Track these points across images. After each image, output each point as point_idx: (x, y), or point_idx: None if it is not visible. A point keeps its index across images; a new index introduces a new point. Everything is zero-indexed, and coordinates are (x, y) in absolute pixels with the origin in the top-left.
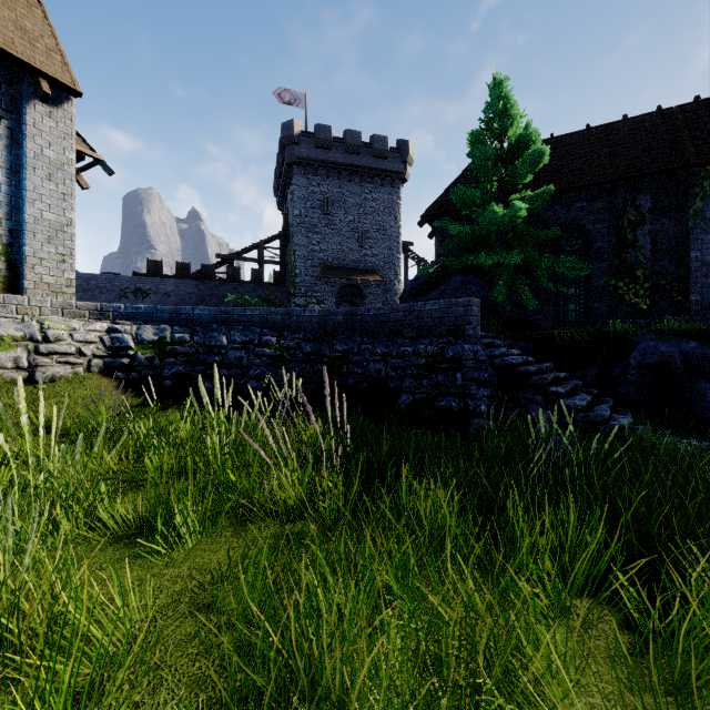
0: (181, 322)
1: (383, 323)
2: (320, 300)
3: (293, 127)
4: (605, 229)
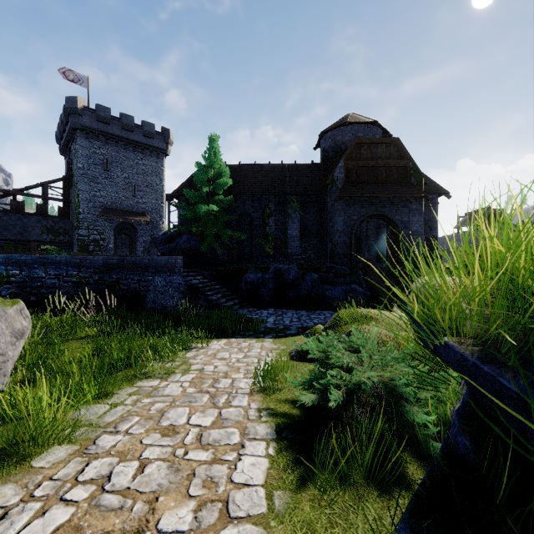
0: (12, 263)
1: (139, 265)
2: (100, 232)
3: (77, 102)
4: (258, 216)
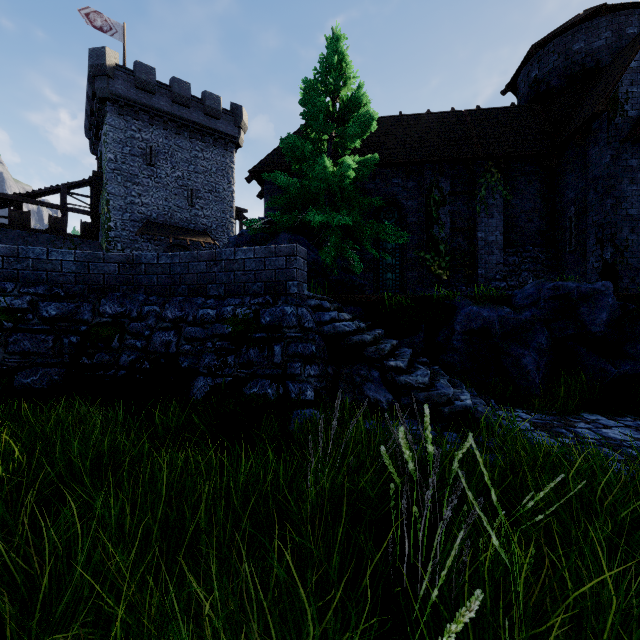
0: None
1: (179, 276)
2: None
3: (105, 55)
4: (416, 205)
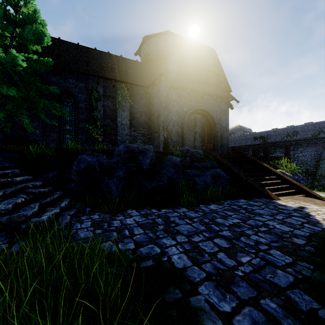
0: None
1: None
2: None
3: None
4: (84, 97)
